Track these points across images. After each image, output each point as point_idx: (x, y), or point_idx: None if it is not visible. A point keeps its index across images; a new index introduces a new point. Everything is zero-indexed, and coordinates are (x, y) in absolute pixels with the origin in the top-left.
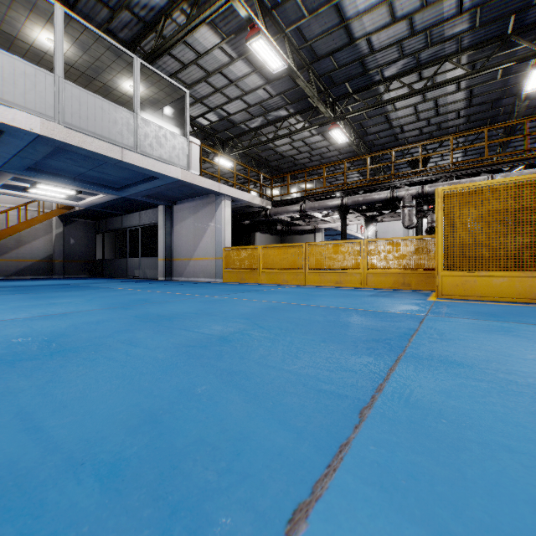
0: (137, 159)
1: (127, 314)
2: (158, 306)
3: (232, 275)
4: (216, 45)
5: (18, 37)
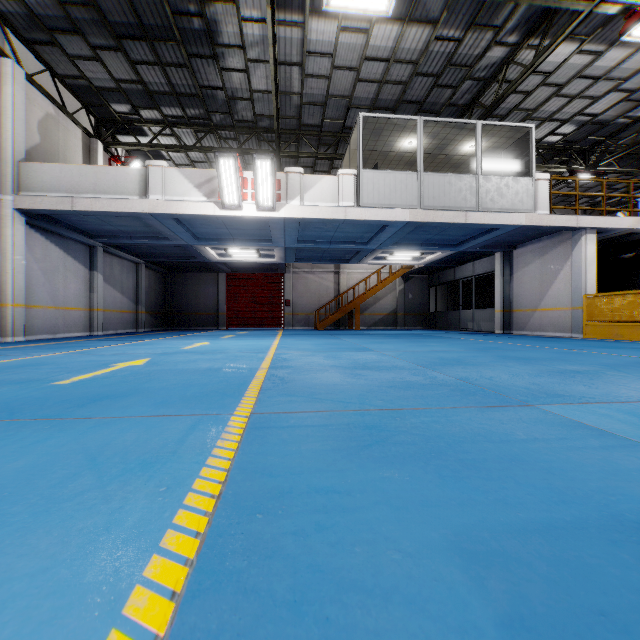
0: (479, 217)
1: (489, 354)
2: (511, 352)
3: (597, 329)
4: (572, 53)
5: (390, 151)
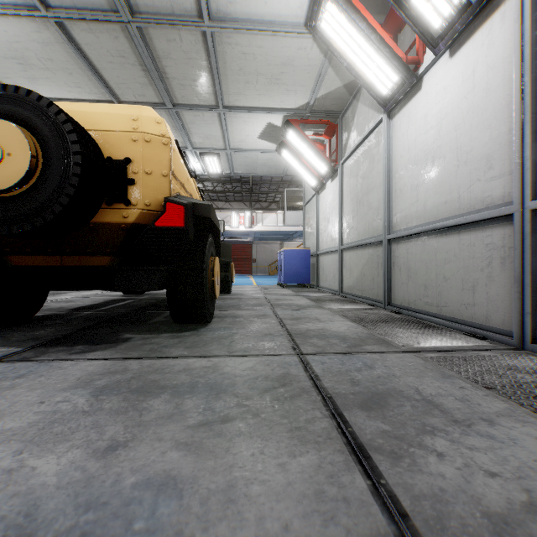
0: None
1: None
2: None
3: None
4: None
5: (301, 196)
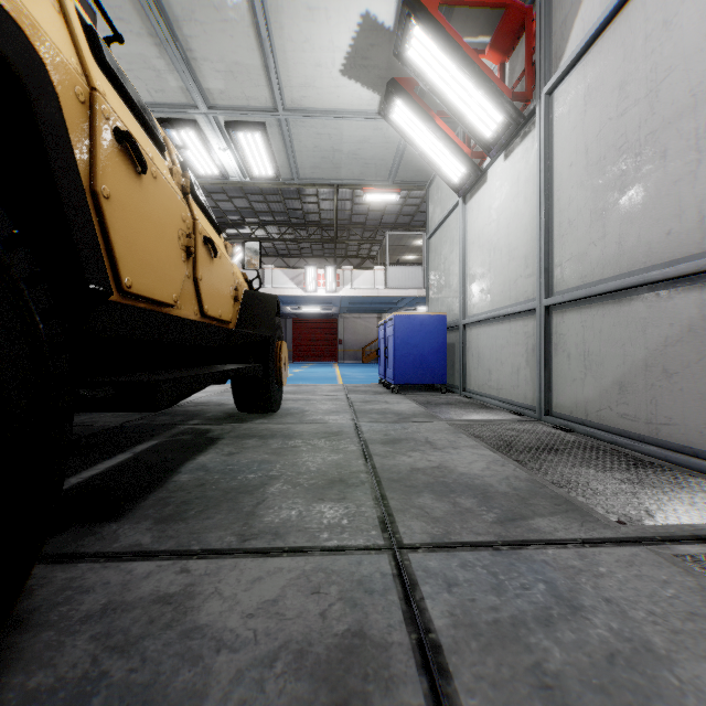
0: None
1: None
2: None
3: None
4: None
5: (410, 245)
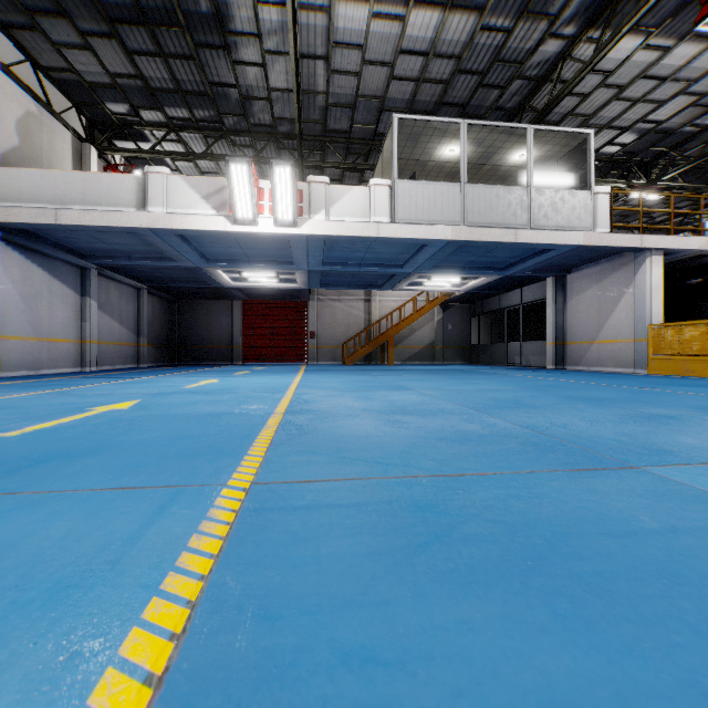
0: (531, 236)
1: (550, 394)
2: (574, 391)
3: (665, 364)
4: (636, 49)
5: (428, 160)
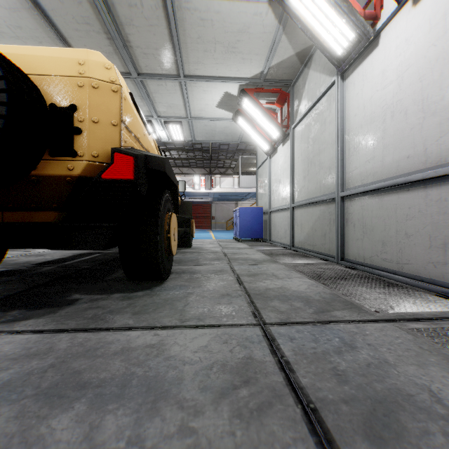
0: None
1: None
2: None
3: None
4: None
5: (253, 163)
